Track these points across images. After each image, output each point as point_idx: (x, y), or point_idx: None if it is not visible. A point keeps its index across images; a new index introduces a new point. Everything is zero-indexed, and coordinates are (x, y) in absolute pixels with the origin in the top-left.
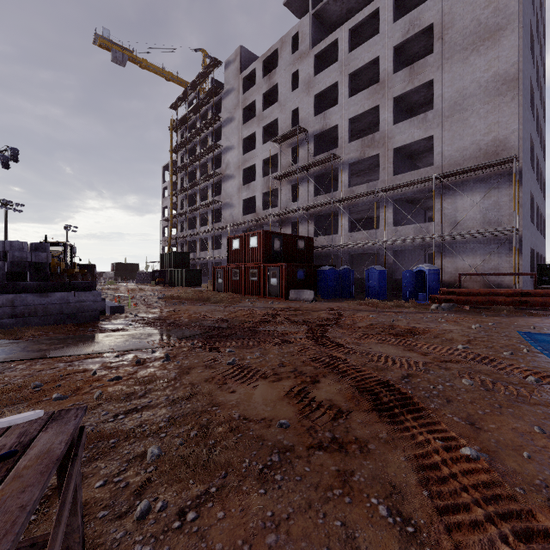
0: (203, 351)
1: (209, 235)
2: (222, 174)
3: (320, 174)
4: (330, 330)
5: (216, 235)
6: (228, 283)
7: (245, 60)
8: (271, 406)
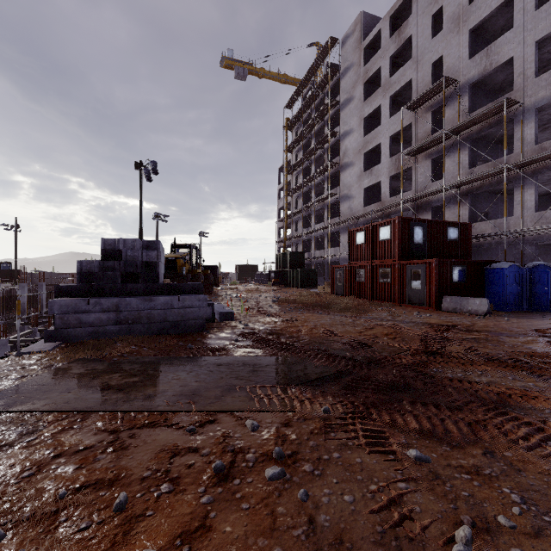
0: (352, 442)
1: (324, 232)
2: (338, 163)
3: (477, 138)
4: None
5: (331, 232)
6: (349, 285)
7: (366, 27)
8: None
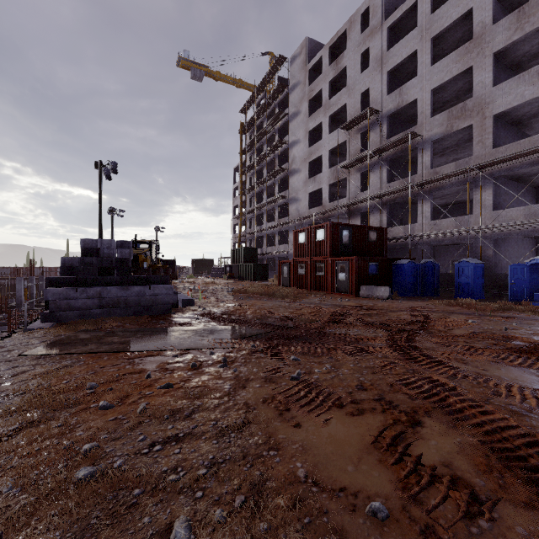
0: (264, 356)
1: (275, 230)
2: (287, 169)
3: (394, 158)
4: (418, 338)
5: (282, 231)
6: (293, 277)
7: (311, 51)
8: (354, 464)
